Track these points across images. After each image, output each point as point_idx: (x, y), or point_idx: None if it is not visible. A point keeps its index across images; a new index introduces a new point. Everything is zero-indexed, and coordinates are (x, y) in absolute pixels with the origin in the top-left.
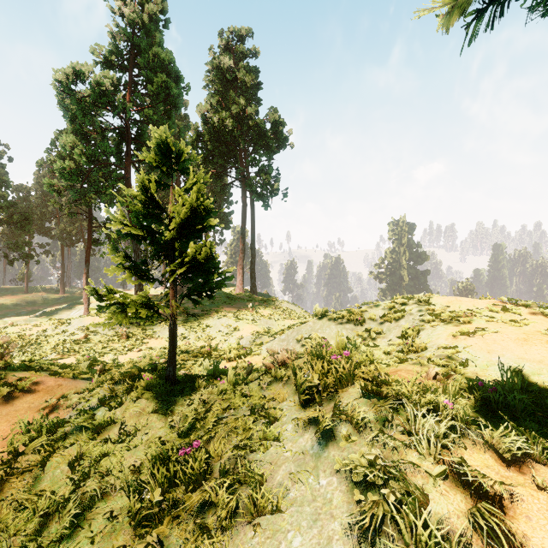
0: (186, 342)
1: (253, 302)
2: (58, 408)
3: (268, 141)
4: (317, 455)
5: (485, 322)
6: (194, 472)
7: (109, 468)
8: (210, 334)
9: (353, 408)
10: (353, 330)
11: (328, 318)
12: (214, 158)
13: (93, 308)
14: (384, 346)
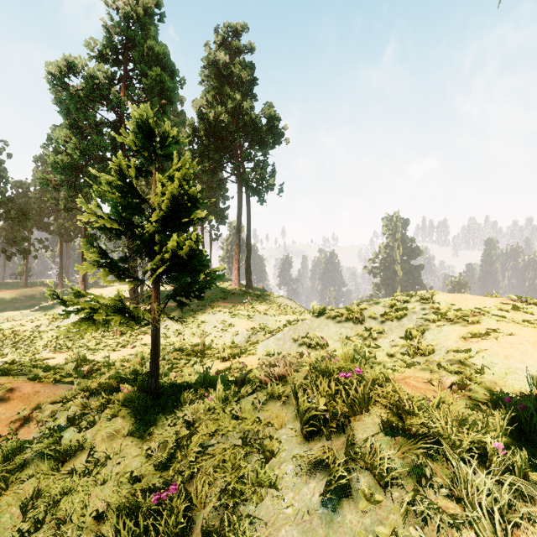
0: (180, 339)
1: (248, 297)
2: (30, 422)
3: (263, 136)
4: (327, 517)
5: (496, 322)
6: (169, 530)
7: (67, 514)
8: (205, 330)
9: (371, 448)
10: (352, 328)
11: (326, 315)
12: (210, 154)
13: (58, 314)
14: (387, 347)
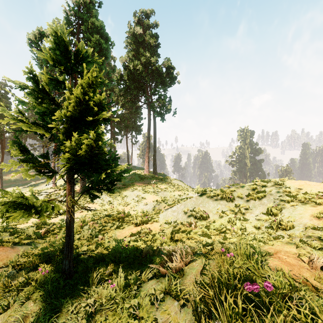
0: (111, 206)
1: (154, 180)
2: None
3: (164, 79)
4: None
5: None
6: None
7: None
8: (126, 201)
9: None
10: (226, 205)
11: (206, 195)
12: (131, 91)
13: None
14: (253, 220)
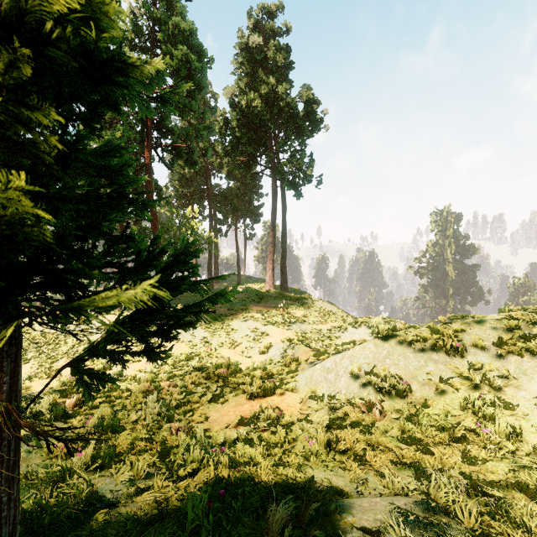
0: (207, 348)
1: (283, 302)
2: None
3: (300, 124)
4: None
5: None
6: None
7: None
8: (234, 338)
9: None
10: (447, 363)
11: (398, 339)
12: (243, 147)
13: None
14: (530, 409)
